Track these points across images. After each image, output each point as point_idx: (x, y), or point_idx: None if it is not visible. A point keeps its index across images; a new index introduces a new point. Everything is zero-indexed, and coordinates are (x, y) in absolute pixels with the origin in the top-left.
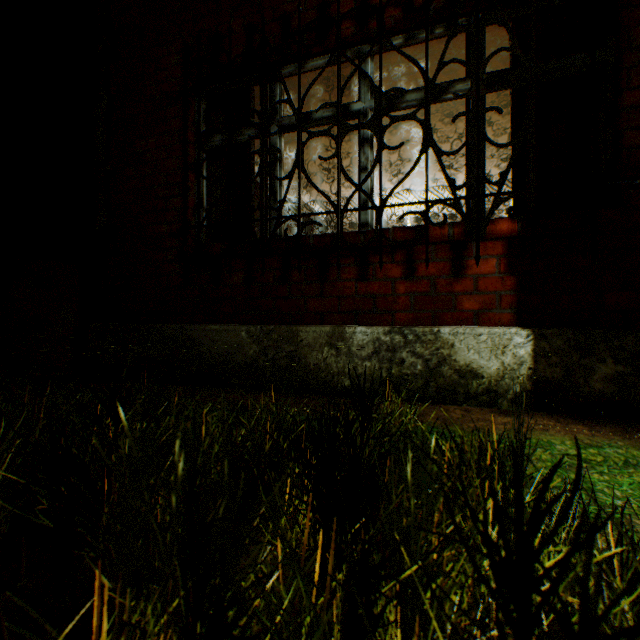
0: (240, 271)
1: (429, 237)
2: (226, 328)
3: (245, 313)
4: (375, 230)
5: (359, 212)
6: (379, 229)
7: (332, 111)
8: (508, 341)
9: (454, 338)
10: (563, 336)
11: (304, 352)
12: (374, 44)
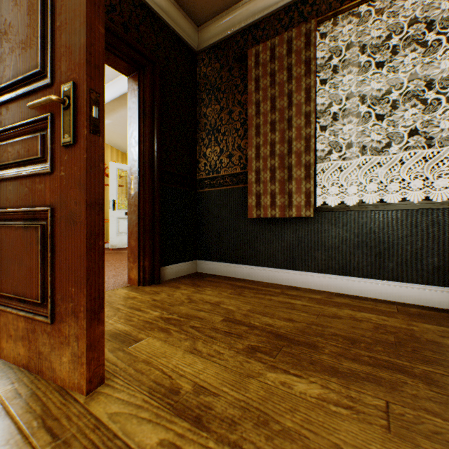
0: None
1: None
2: None
3: None
4: None
5: None
6: None
7: None
8: None
9: None
10: None
11: None
12: None
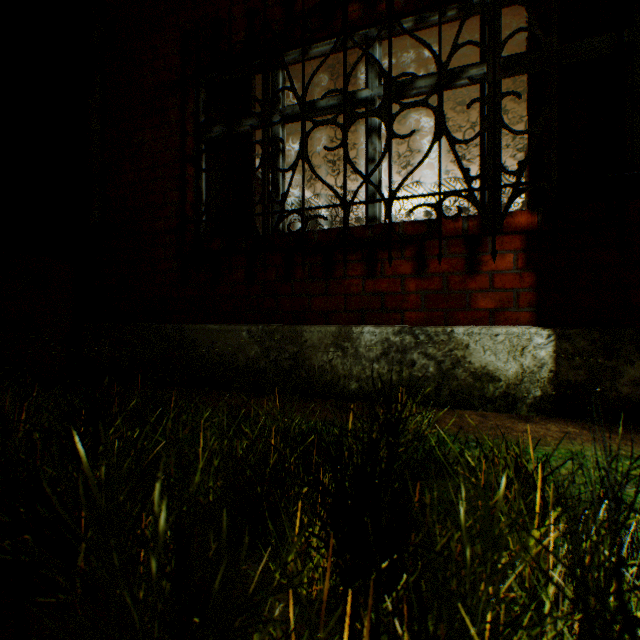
0: (241, 268)
1: (442, 231)
2: (226, 328)
3: (246, 312)
4: (384, 224)
5: (366, 205)
6: (388, 223)
7: (338, 99)
8: (527, 342)
9: (469, 338)
10: (587, 336)
11: (308, 353)
12: (383, 27)
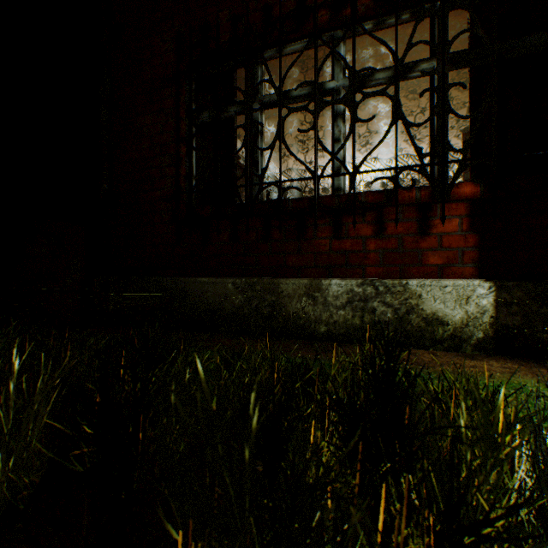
0: (226, 231)
1: (398, 200)
2: (214, 280)
3: (230, 267)
4: (349, 194)
5: (332, 178)
6: (352, 193)
7: (308, 89)
8: (471, 292)
9: (421, 289)
10: (523, 288)
11: (284, 302)
12: (348, 29)
